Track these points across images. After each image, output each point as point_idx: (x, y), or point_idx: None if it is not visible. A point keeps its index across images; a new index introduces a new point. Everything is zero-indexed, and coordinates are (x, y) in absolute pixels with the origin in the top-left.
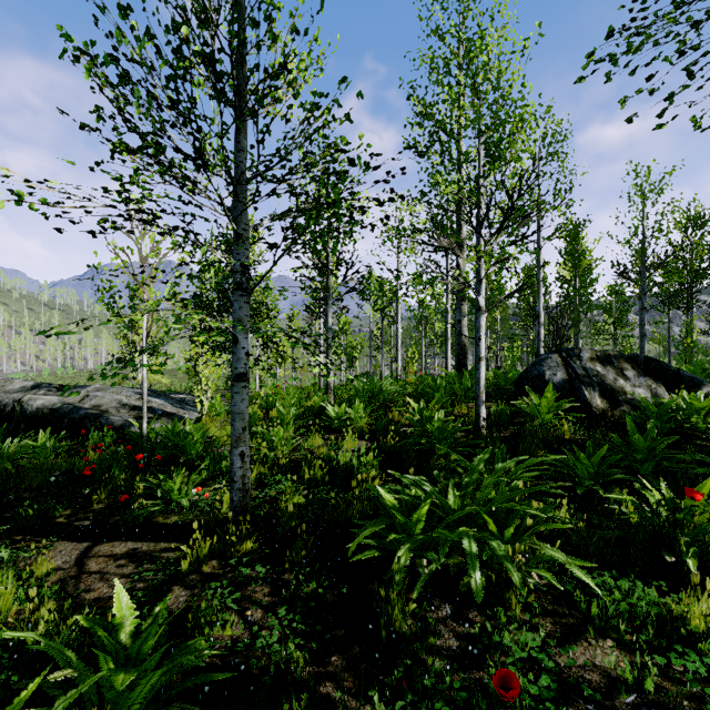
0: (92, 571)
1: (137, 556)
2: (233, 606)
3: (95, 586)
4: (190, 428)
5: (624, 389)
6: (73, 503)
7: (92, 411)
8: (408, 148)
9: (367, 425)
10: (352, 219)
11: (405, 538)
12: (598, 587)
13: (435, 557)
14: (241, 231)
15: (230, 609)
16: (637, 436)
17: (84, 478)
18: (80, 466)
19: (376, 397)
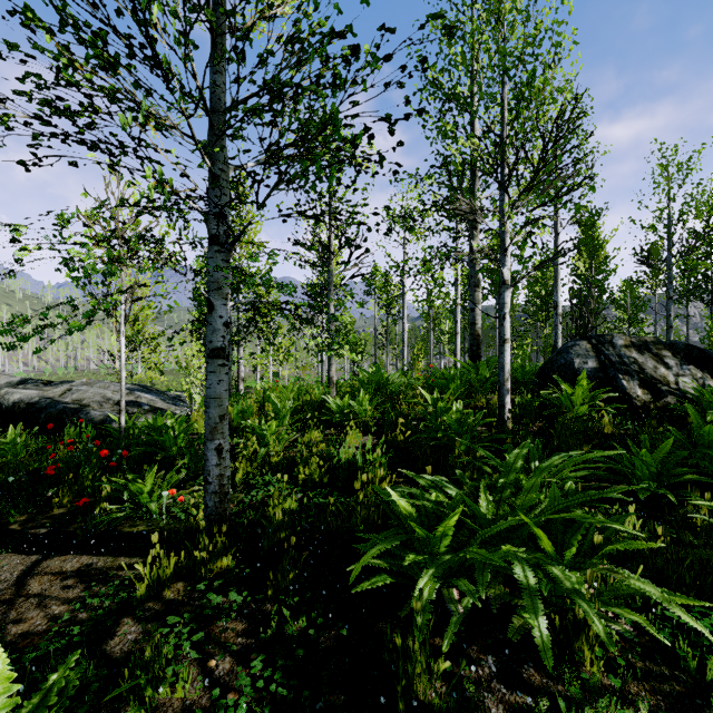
0: (31, 594)
1: (89, 574)
2: (191, 653)
3: (29, 614)
4: (171, 422)
5: (666, 379)
6: (32, 507)
7: (72, 405)
8: (433, 17)
9: (373, 419)
10: (355, 147)
11: (427, 559)
12: (704, 633)
13: (471, 588)
14: (217, 171)
15: (188, 656)
16: (708, 427)
17: (51, 478)
18: (48, 465)
19: (383, 390)
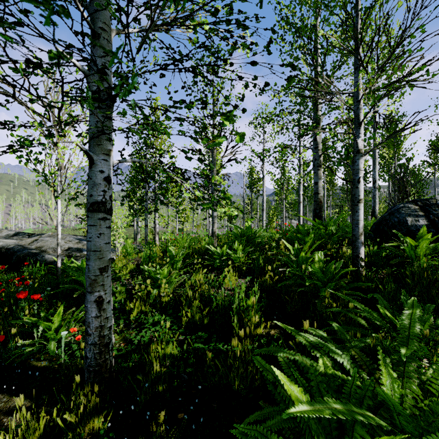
0: None
1: None
2: None
3: None
4: None
5: None
6: None
7: (34, 250)
8: None
9: (245, 264)
10: None
11: None
12: None
13: None
14: (98, 29)
15: None
16: None
17: (2, 307)
18: (3, 296)
19: (252, 241)
